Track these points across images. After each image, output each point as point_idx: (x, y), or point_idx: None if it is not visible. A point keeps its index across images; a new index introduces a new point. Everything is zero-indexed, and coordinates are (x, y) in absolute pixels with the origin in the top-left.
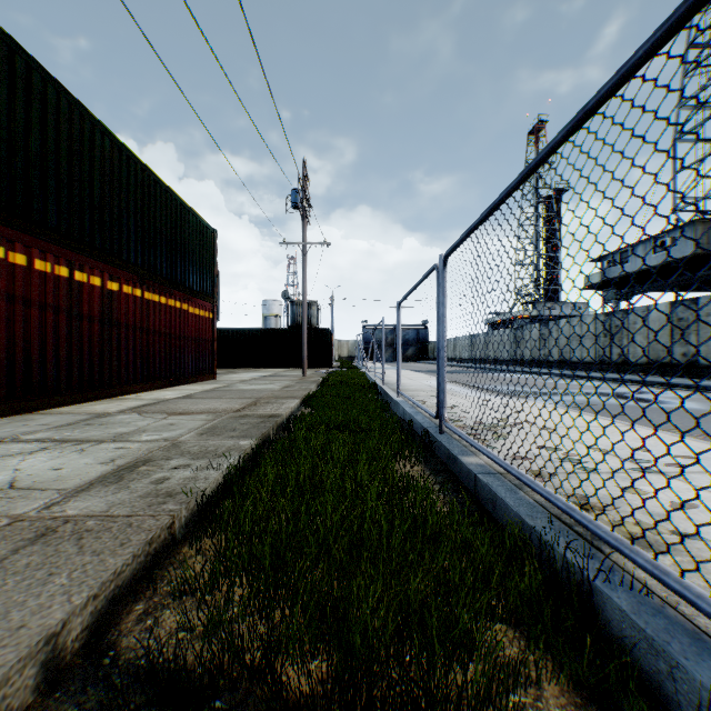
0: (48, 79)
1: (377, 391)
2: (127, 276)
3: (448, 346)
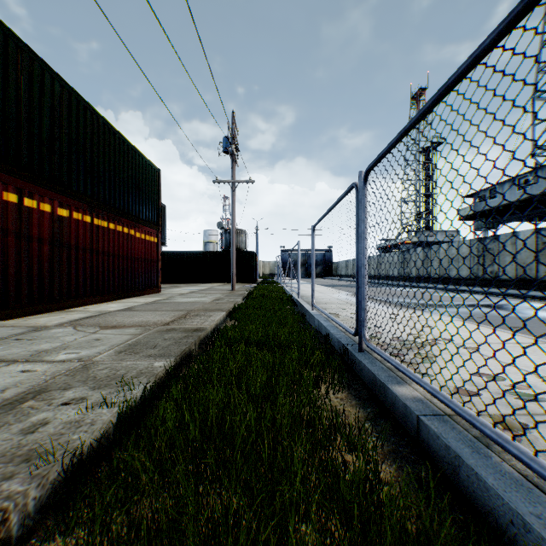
0: None
1: (293, 303)
2: (77, 204)
3: (348, 265)
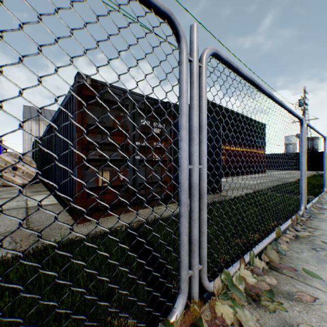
0: (232, 112)
1: None
2: (243, 146)
3: None
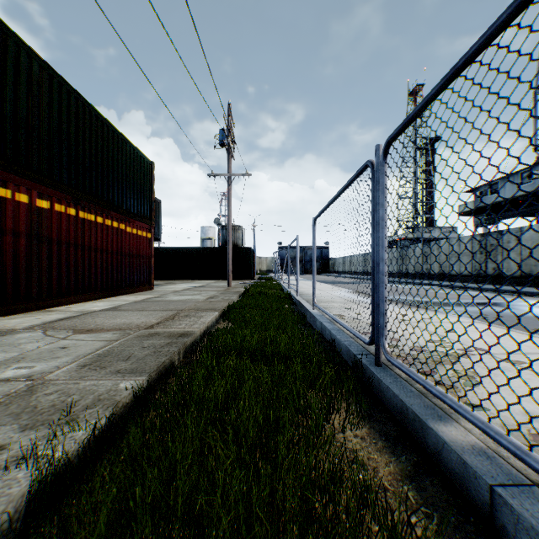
0: None
1: (292, 302)
2: (59, 195)
3: (345, 262)
